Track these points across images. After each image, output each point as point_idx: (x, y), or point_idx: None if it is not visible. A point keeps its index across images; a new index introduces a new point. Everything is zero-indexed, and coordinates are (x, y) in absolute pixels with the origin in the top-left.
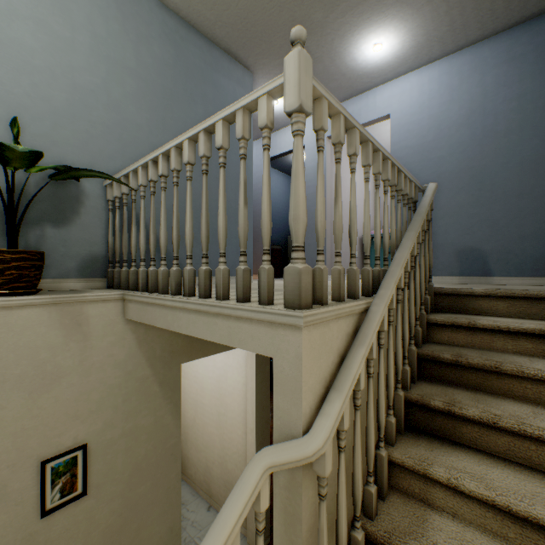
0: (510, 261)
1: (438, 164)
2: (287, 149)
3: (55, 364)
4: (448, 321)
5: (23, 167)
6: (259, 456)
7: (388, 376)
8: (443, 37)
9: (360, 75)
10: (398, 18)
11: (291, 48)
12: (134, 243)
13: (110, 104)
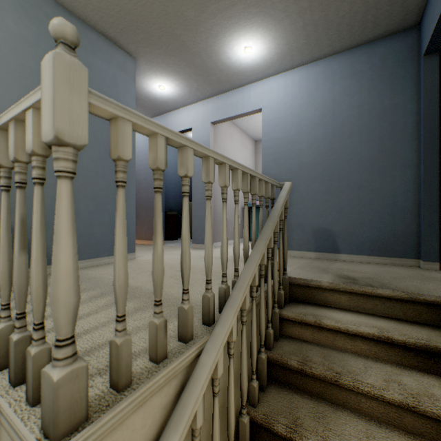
0: (353, 241)
1: (299, 156)
2: (177, 130)
3: None
4: (298, 318)
5: None
6: None
7: (229, 414)
8: (301, 49)
9: (236, 72)
10: (263, 26)
11: (169, 40)
12: None
13: None
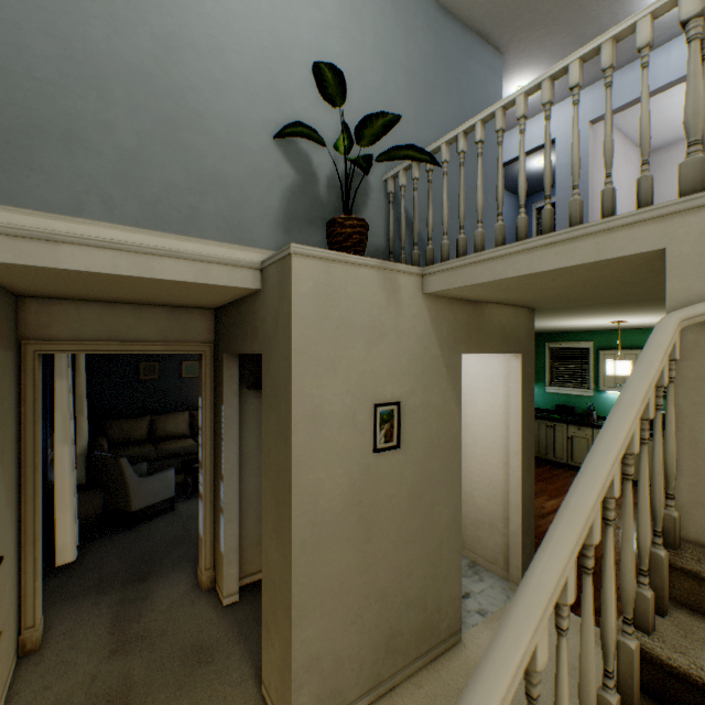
0: None
1: None
2: (527, 149)
3: (380, 322)
4: None
5: (366, 146)
6: (668, 316)
7: None
8: None
9: None
10: None
11: (561, 11)
12: (430, 222)
13: (386, 101)
